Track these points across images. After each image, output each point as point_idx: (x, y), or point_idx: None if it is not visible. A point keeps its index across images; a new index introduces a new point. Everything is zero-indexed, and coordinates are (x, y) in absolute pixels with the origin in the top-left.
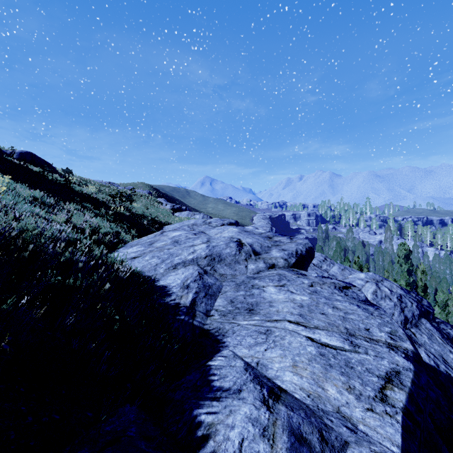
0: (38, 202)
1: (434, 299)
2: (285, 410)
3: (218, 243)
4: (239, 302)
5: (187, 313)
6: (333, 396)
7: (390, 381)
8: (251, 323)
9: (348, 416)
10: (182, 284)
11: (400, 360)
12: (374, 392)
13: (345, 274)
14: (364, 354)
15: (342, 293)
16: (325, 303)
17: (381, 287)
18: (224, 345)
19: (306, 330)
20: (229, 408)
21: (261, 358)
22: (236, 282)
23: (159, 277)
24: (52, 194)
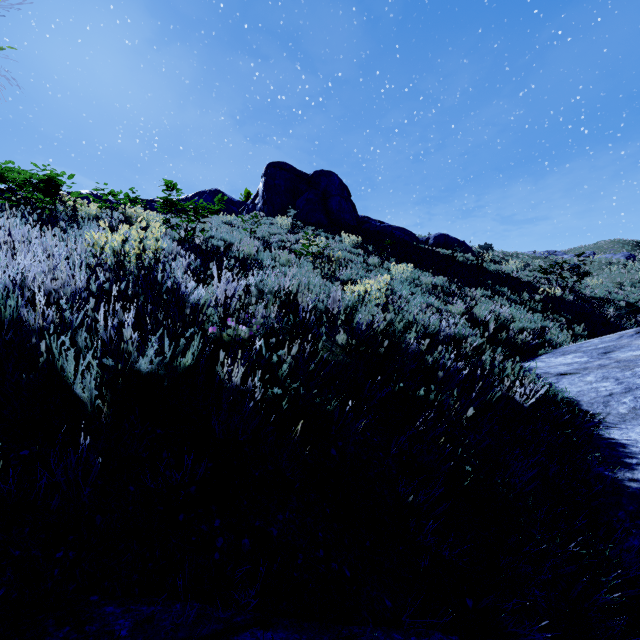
0: (437, 289)
1: None
2: None
3: None
4: None
5: None
6: None
7: None
8: None
9: None
10: None
11: None
12: None
13: None
14: None
15: None
16: None
17: None
18: None
19: None
20: None
21: None
22: None
23: (612, 420)
24: (457, 279)
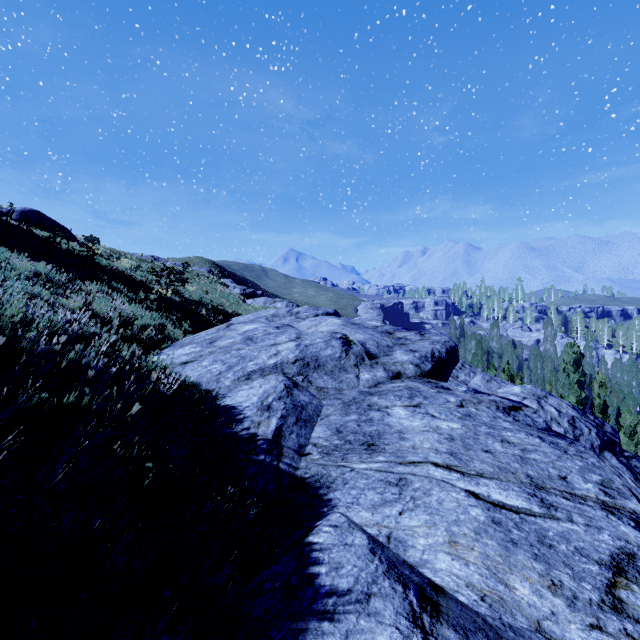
0: (41, 278)
1: (616, 422)
2: (456, 638)
3: (313, 340)
4: (350, 432)
5: (268, 450)
6: (527, 600)
7: (621, 573)
8: (373, 467)
9: (558, 639)
10: (261, 403)
11: (630, 533)
12: (597, 593)
13: (491, 388)
14: (567, 523)
15: (509, 417)
16: (488, 433)
17: (544, 406)
18: (331, 505)
19: (464, 479)
20: (355, 638)
21: (394, 528)
22: (343, 400)
23: (224, 392)
24: (65, 269)
